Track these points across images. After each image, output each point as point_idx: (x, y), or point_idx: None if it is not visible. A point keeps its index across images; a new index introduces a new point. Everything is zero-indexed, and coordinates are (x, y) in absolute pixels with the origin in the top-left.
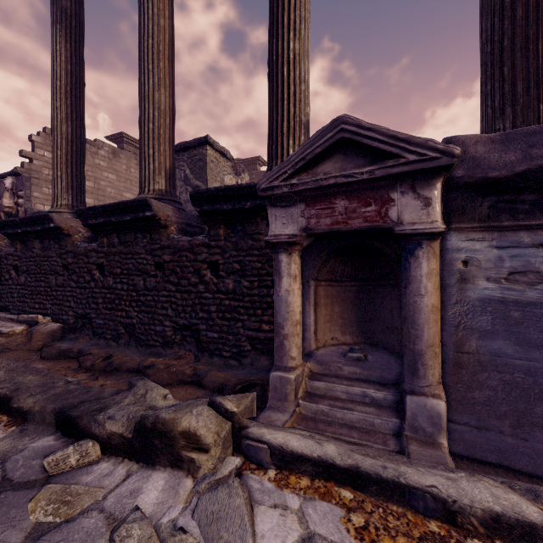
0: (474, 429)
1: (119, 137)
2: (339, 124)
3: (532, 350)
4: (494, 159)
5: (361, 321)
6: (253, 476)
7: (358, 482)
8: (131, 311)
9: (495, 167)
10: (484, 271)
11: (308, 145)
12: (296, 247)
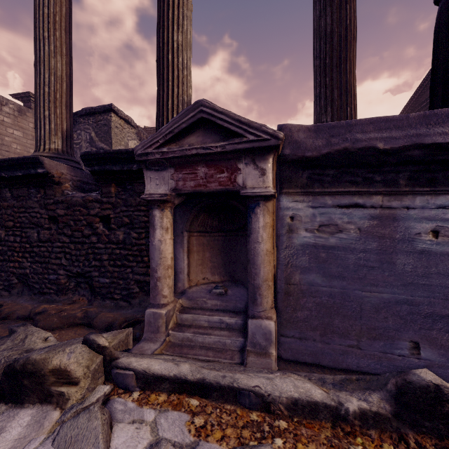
0: (298, 340)
1: (25, 96)
2: (199, 106)
3: (333, 280)
4: (309, 143)
5: (227, 263)
6: (119, 399)
7: (204, 391)
8: (24, 262)
9: (309, 149)
10: (304, 224)
11: (175, 121)
12: (168, 204)
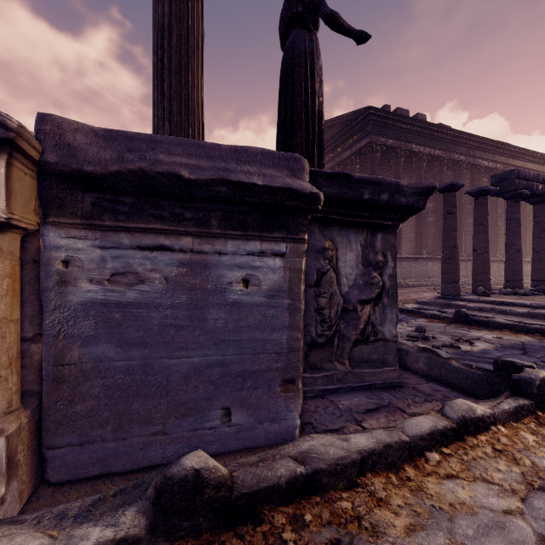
0: (77, 447)
1: None
2: None
3: (131, 349)
4: (91, 153)
5: None
6: None
7: None
8: None
9: (90, 161)
10: (88, 272)
11: None
12: None
